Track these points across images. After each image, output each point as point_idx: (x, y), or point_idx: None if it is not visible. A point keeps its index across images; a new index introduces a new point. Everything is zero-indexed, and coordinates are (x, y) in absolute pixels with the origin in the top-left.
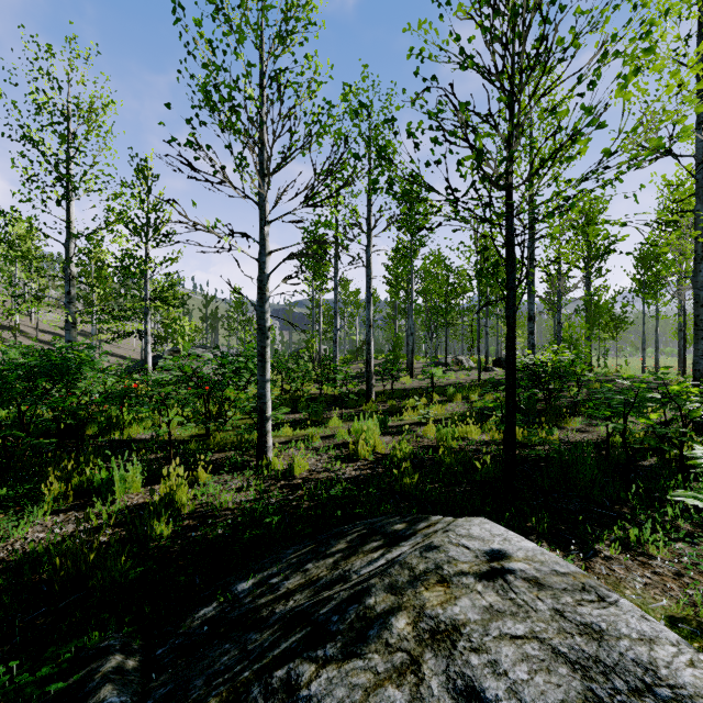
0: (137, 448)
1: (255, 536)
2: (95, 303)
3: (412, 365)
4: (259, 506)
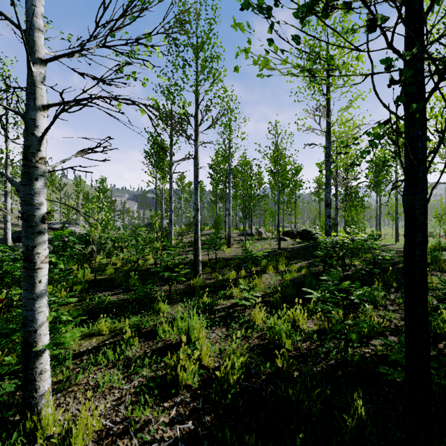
0: None
1: None
2: None
3: (229, 237)
4: None
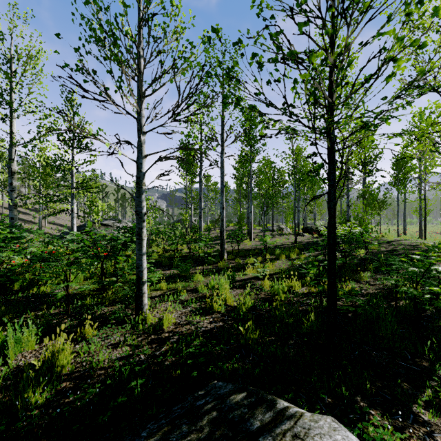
0: (47, 303)
1: (120, 401)
2: (41, 190)
3: (251, 232)
4: (127, 370)
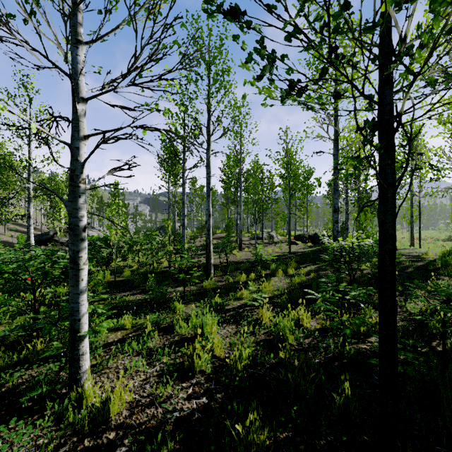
0: None
1: None
2: None
3: (241, 241)
4: None
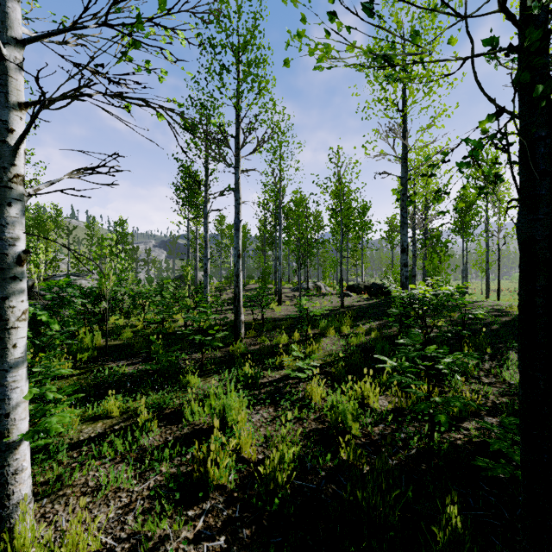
0: None
1: None
2: None
3: (280, 292)
4: None
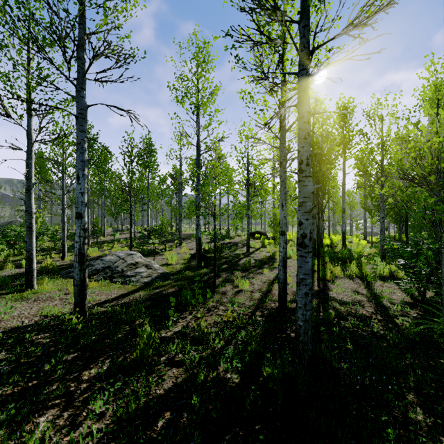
0: (4, 262)
1: None
2: None
3: (105, 231)
4: None
